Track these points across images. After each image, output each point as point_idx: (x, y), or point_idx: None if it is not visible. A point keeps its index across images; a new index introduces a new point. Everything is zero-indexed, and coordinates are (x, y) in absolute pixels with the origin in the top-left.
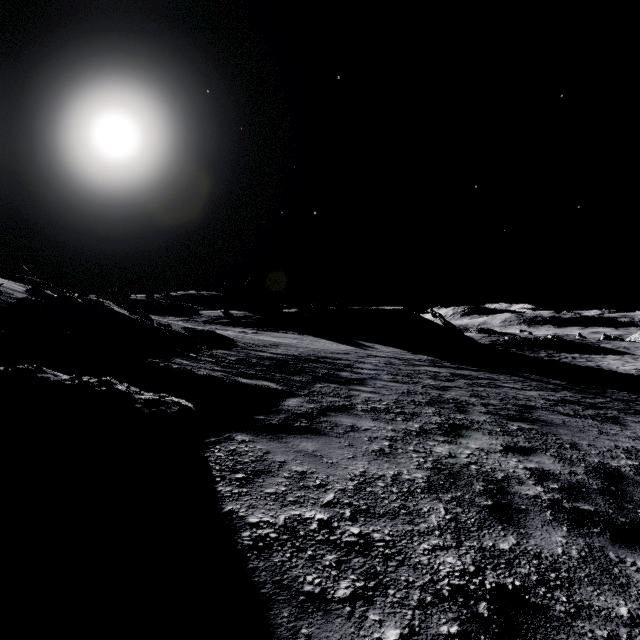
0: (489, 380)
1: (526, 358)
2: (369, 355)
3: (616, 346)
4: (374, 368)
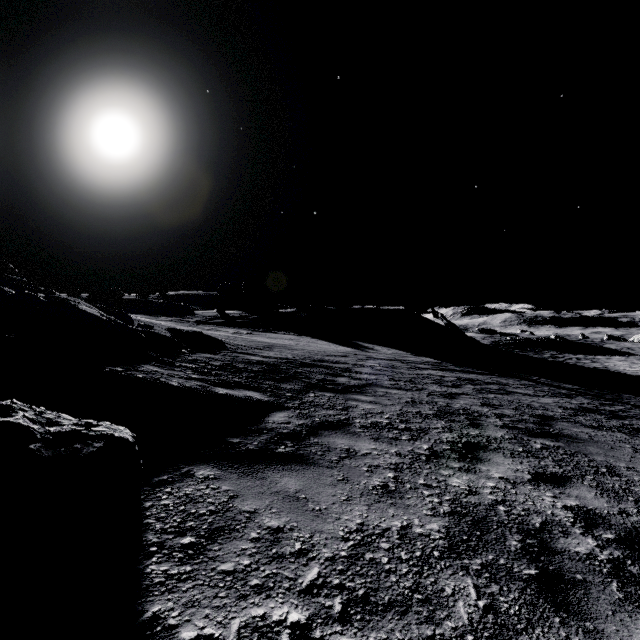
0: (498, 385)
1: (531, 359)
2: (369, 357)
3: (620, 347)
4: (374, 372)
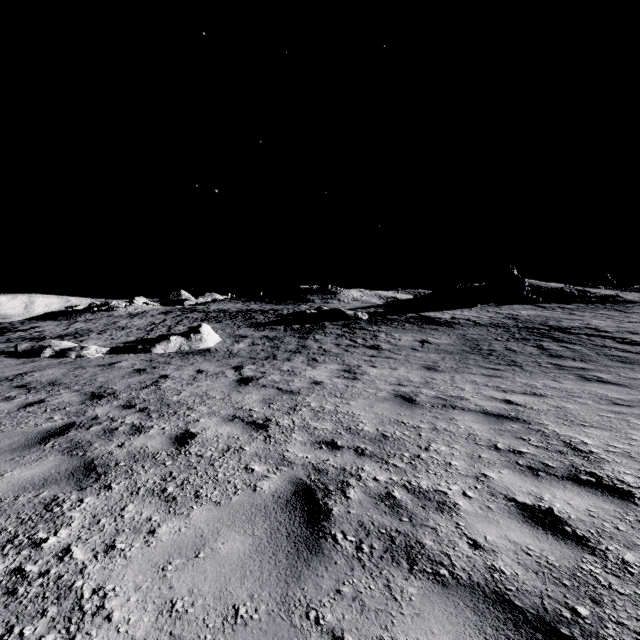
0: None
1: None
2: None
3: None
4: None
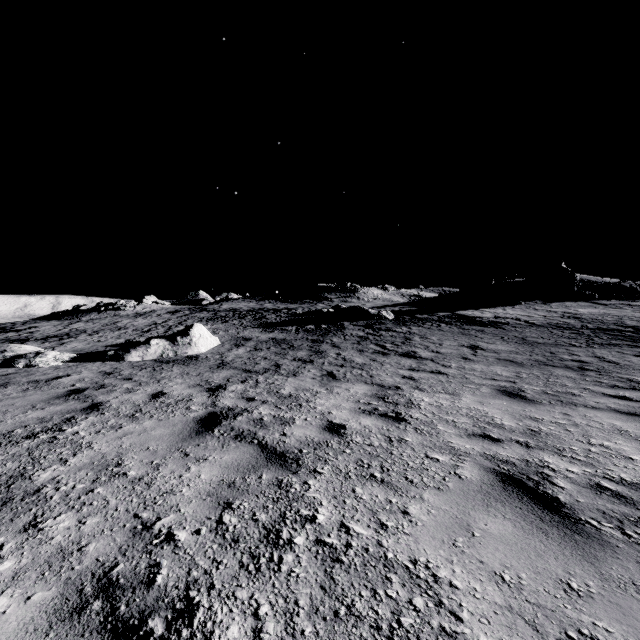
0: None
1: None
2: None
3: None
4: None
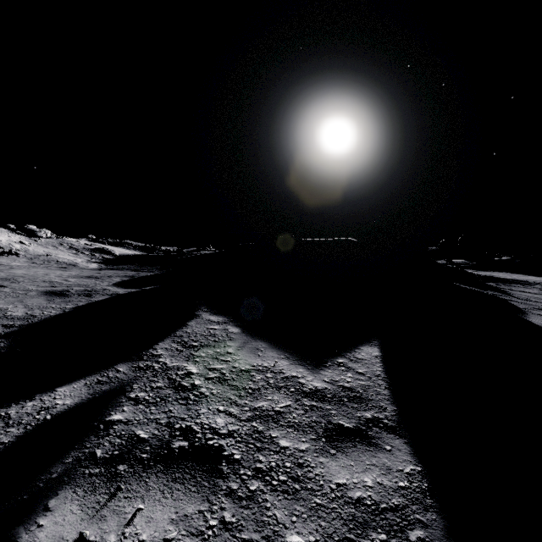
0: None
1: None
2: None
3: None
4: None
